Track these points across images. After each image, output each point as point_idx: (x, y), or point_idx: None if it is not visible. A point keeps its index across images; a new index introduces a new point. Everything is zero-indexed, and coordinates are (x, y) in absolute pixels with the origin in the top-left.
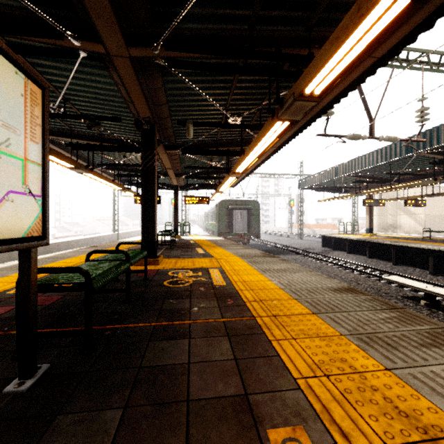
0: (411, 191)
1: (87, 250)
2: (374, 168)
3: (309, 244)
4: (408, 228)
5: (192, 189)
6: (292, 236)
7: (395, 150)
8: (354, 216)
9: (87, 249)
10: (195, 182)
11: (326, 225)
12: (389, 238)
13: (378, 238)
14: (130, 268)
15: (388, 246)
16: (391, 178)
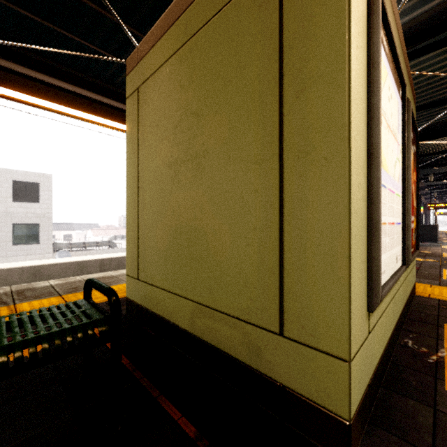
0: None
1: None
2: None
3: None
4: None
5: None
6: None
7: None
8: None
9: None
10: None
11: None
12: None
13: None
14: None
15: None
16: None
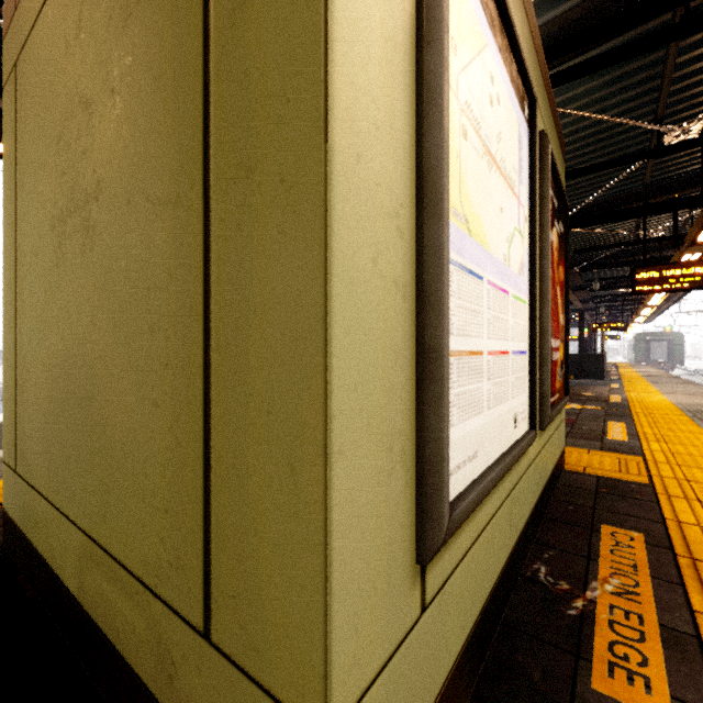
0: None
1: None
2: None
3: None
4: None
5: None
6: None
7: None
8: None
9: None
10: None
11: None
12: None
13: None
14: None
15: None
16: None
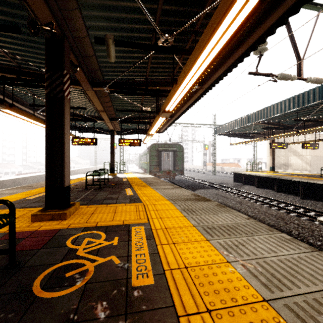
0: (299, 137)
1: (10, 191)
2: (281, 116)
3: (222, 179)
4: (297, 166)
5: (127, 133)
6: (207, 173)
7: (308, 97)
8: (254, 157)
9: (10, 190)
10: (130, 127)
11: (231, 164)
12: (291, 175)
13: (282, 175)
14: (22, 226)
15: (296, 183)
16: (293, 125)
